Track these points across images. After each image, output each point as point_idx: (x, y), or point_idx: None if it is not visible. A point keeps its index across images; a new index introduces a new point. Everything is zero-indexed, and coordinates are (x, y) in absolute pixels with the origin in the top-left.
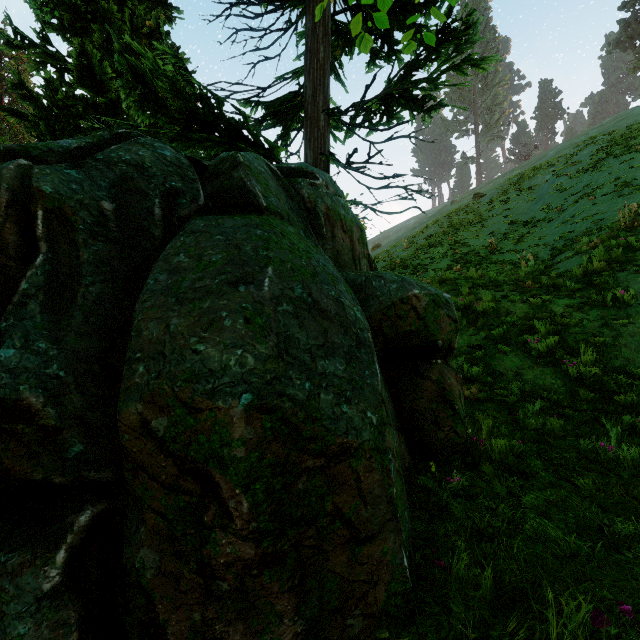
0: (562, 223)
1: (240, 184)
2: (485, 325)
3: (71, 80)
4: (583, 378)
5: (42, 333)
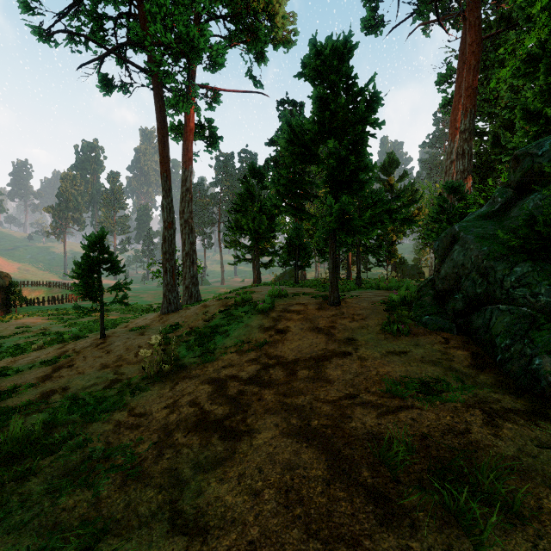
0: None
1: None
2: None
3: (488, 149)
4: None
5: None
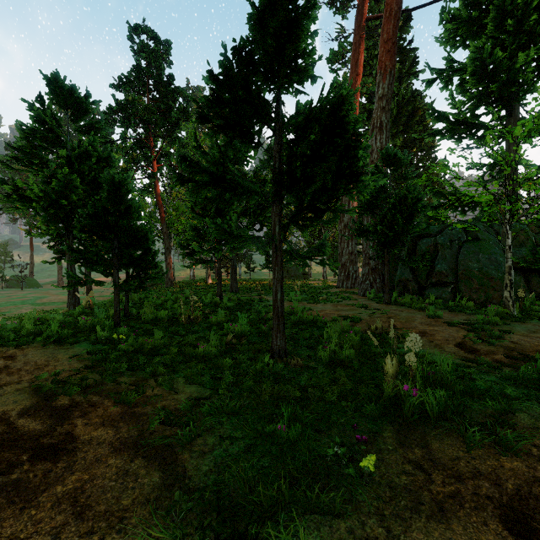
0: None
1: (475, 234)
2: None
3: None
4: None
5: (442, 263)
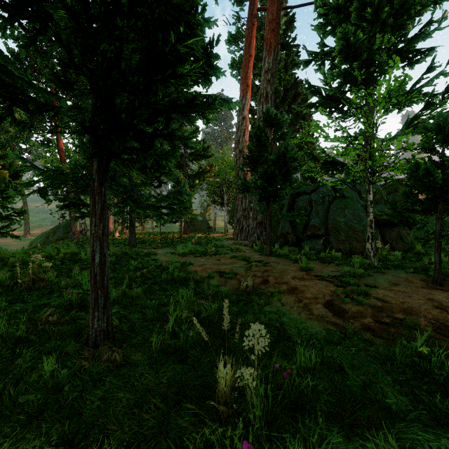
0: None
1: (341, 193)
2: None
3: None
4: None
5: (316, 218)
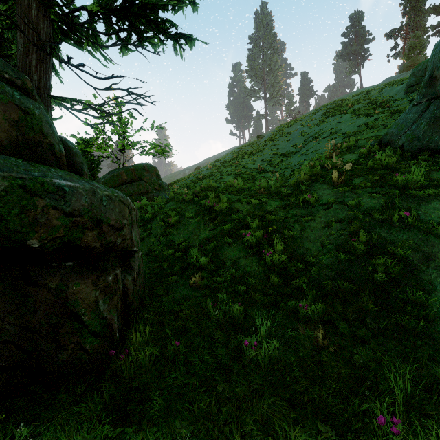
0: (301, 155)
1: None
2: (221, 222)
3: None
4: (275, 265)
5: None
